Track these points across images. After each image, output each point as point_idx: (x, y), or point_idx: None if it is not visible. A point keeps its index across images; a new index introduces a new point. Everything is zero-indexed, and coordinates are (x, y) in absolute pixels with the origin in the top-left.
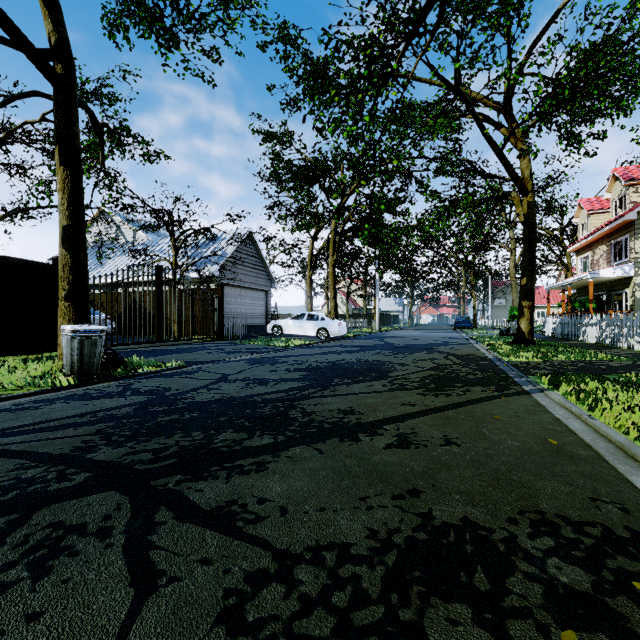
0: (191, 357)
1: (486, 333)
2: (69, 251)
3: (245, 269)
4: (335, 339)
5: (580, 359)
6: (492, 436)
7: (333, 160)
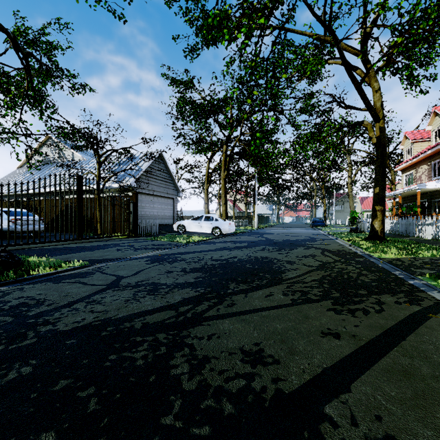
0: (99, 255)
1: (337, 230)
2: None
3: (157, 181)
4: (226, 235)
5: None
6: None
7: (224, 98)
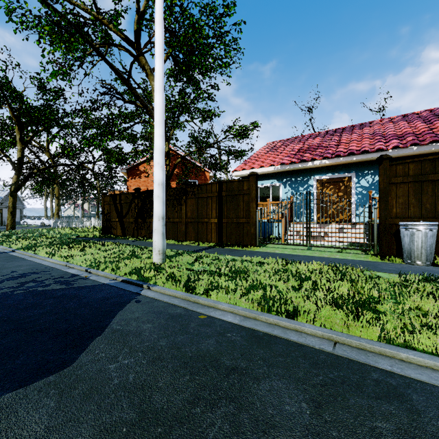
0: None
1: None
2: None
3: None
4: (48, 225)
5: None
6: None
7: None
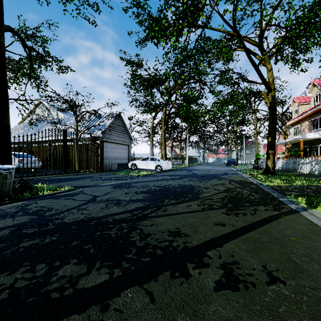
0: (80, 183)
1: (244, 167)
2: None
3: (117, 133)
4: (165, 171)
5: (310, 184)
6: (306, 266)
7: (164, 74)
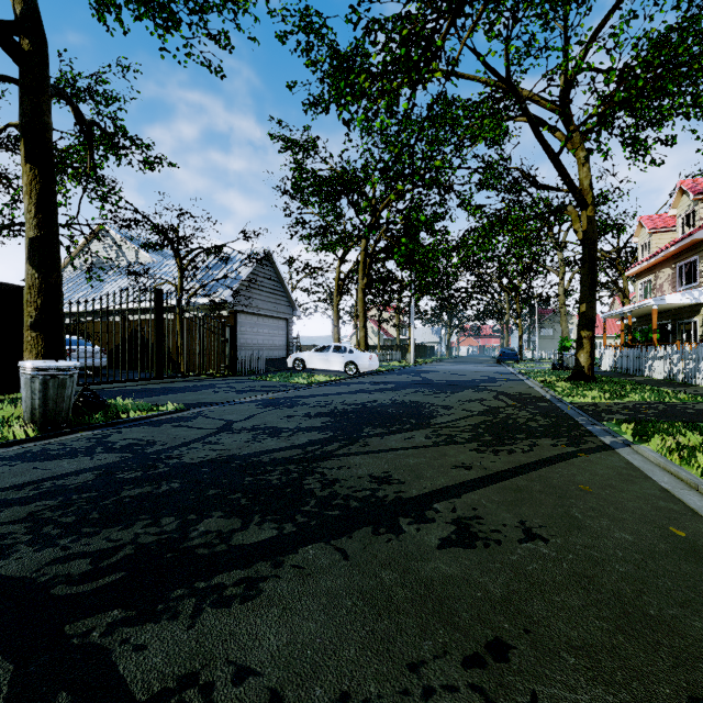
0: (193, 398)
1: (535, 367)
2: (37, 269)
3: (263, 294)
4: (365, 374)
5: (657, 400)
6: (589, 522)
7: (363, 170)
